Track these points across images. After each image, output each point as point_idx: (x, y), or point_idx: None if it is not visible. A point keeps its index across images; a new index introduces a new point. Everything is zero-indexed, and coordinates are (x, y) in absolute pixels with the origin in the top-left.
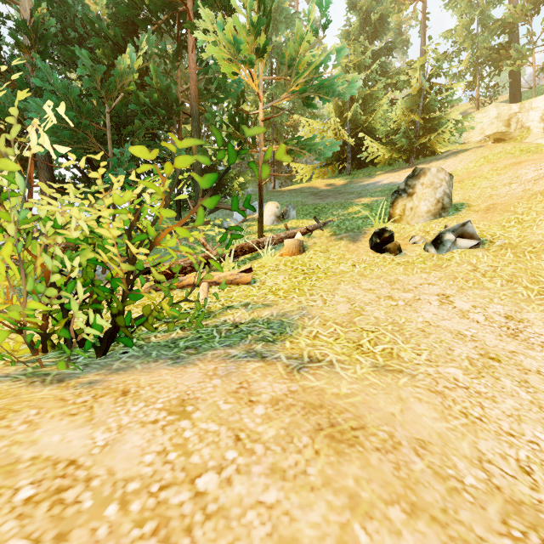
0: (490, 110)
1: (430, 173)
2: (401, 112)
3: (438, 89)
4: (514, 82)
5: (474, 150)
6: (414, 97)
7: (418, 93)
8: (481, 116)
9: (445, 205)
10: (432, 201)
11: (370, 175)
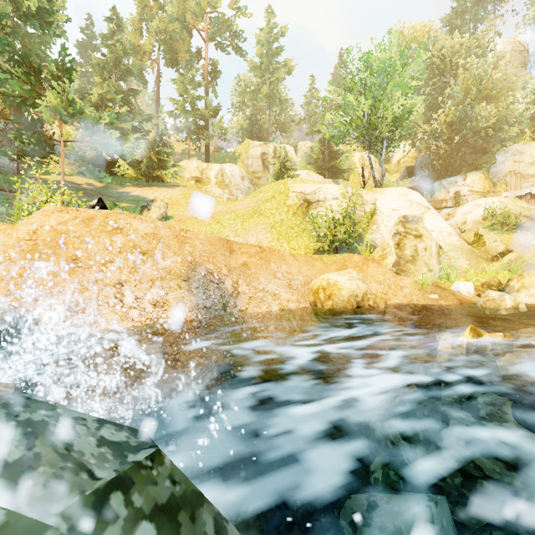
0: (194, 162)
1: (158, 202)
2: (144, 151)
3: (165, 143)
4: (207, 148)
5: (182, 188)
6: (152, 143)
7: (154, 141)
8: (190, 163)
9: (164, 216)
10: (159, 214)
11: (122, 184)
